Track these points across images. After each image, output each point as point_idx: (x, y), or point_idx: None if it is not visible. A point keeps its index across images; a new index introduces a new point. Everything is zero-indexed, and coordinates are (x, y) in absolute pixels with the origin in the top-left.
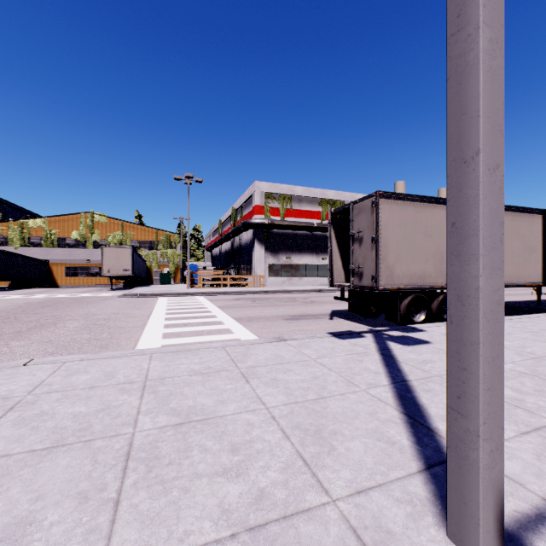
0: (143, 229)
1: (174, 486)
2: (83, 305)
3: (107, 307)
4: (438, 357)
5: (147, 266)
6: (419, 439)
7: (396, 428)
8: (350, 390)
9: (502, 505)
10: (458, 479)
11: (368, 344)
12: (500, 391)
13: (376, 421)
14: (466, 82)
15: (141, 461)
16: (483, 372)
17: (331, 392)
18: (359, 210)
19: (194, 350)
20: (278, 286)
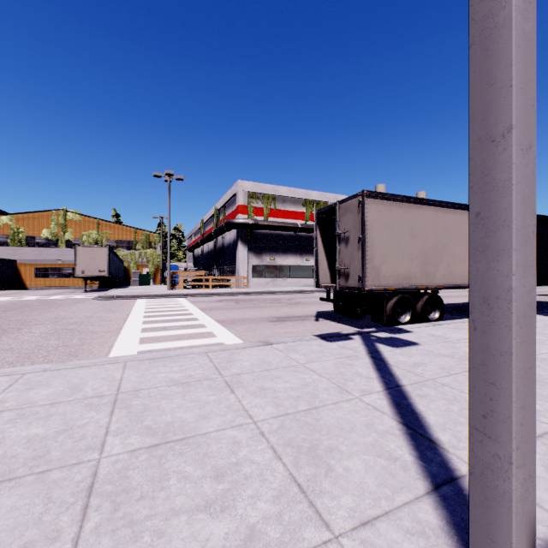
0: (121, 228)
1: (145, 529)
2: (52, 308)
3: (79, 310)
4: (428, 359)
5: (124, 267)
6: (422, 453)
7: (396, 441)
8: (343, 398)
9: (534, 541)
10: (484, 512)
11: (357, 346)
12: (532, 408)
13: (374, 433)
14: (494, 47)
15: (106, 497)
16: (516, 387)
17: (323, 401)
18: (345, 209)
19: (173, 356)
20: (262, 287)
